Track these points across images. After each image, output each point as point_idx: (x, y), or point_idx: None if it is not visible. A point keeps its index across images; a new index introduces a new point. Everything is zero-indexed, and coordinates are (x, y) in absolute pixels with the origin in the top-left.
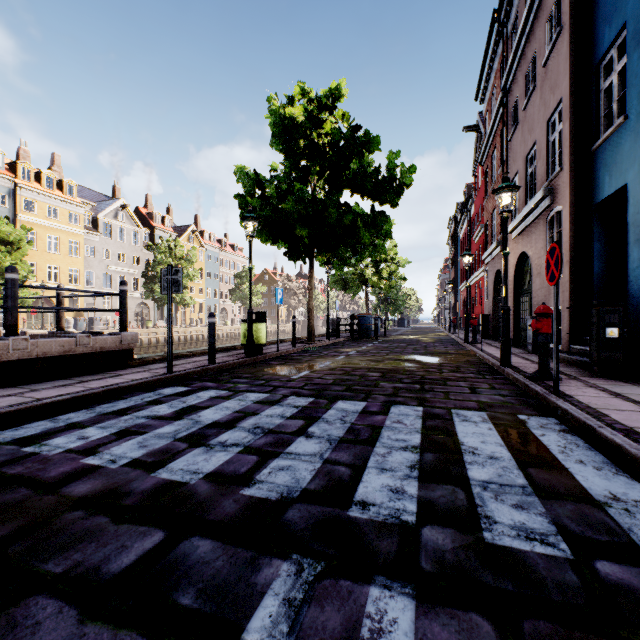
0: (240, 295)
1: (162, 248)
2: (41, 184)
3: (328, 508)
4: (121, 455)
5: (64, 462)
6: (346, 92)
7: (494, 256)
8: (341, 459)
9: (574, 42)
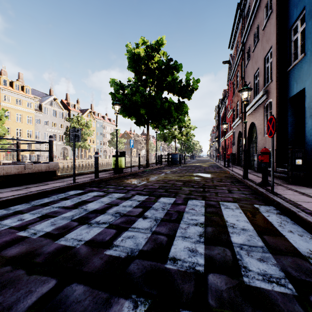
0: (113, 143)
1: (74, 120)
2: (13, 88)
3: (154, 262)
4: (40, 230)
5: (7, 234)
6: (165, 42)
7: (238, 124)
8: (162, 231)
9: (278, 17)
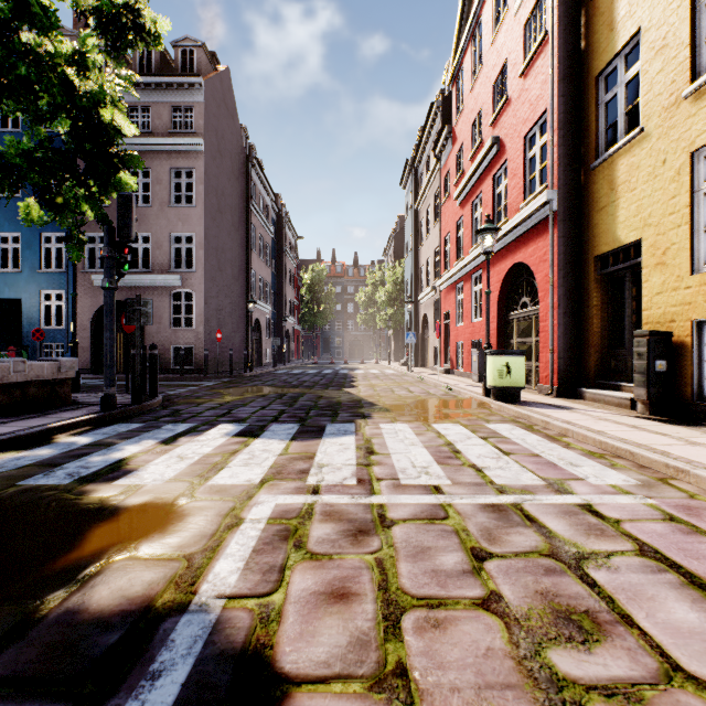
0: None
1: None
2: None
3: None
4: None
5: None
6: None
7: None
8: None
9: None
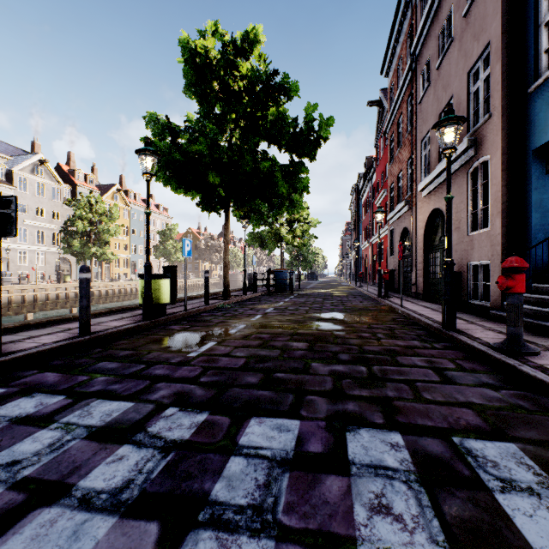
0: (164, 251)
1: (81, 203)
2: None
3: None
4: None
5: None
6: (263, 39)
7: (400, 215)
8: None
9: None
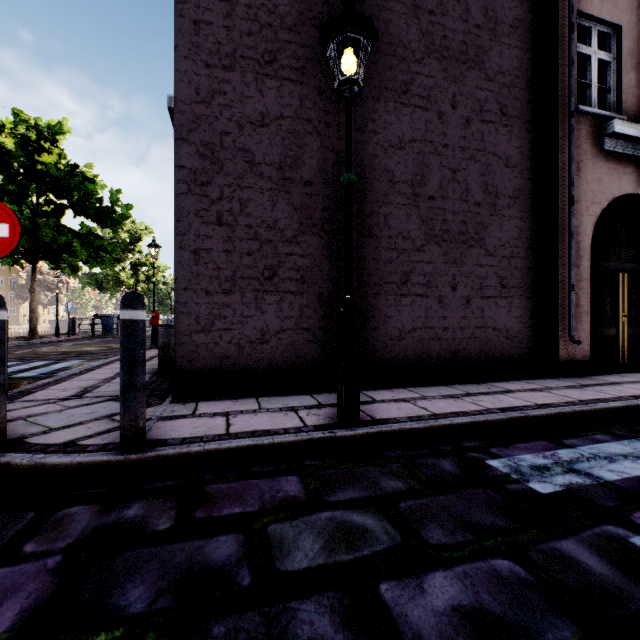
0: None
1: None
2: None
3: None
4: None
5: None
6: (70, 129)
7: None
8: None
9: None
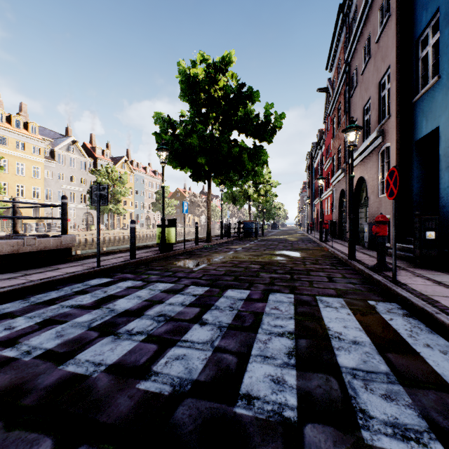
0: (159, 207)
1: (102, 172)
2: (11, 125)
3: (216, 404)
4: (37, 346)
5: None
6: (235, 59)
7: (339, 179)
8: (229, 346)
9: (399, 24)
